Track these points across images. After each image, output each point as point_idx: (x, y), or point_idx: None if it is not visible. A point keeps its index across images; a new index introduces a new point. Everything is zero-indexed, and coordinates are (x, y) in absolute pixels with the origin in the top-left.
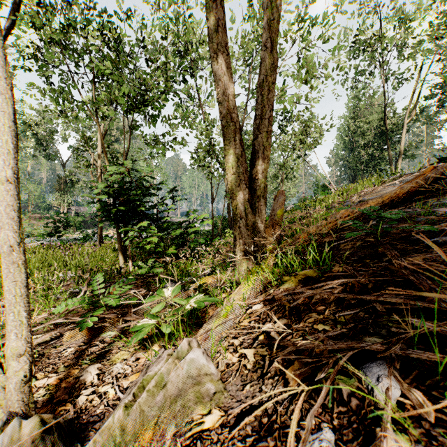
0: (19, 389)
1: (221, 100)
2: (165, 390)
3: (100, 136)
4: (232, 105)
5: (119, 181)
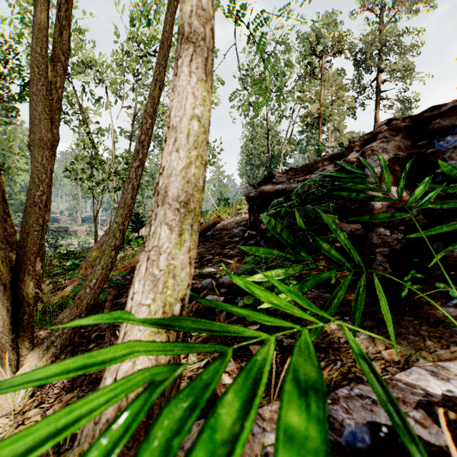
0: None
1: None
2: None
3: None
4: None
5: None
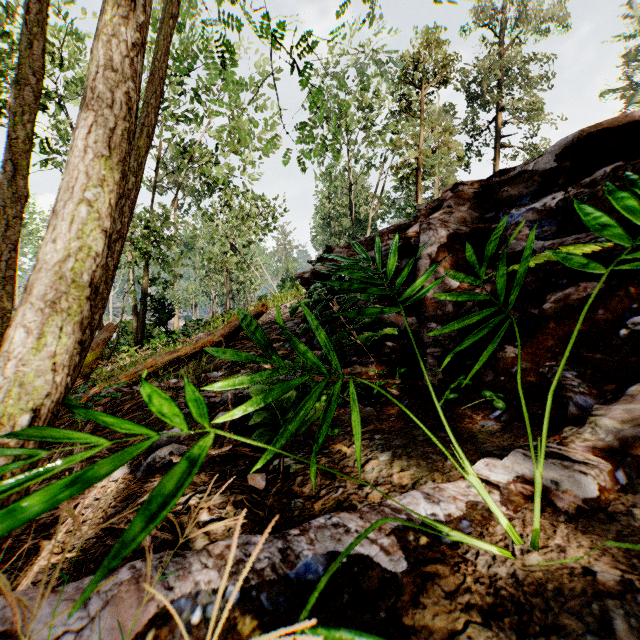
0: None
1: None
2: None
3: None
4: None
5: None
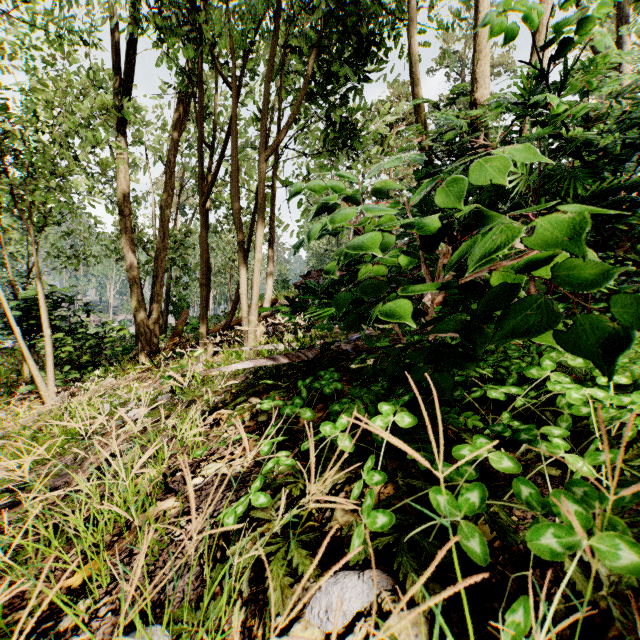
0: (54, 392)
1: (129, 270)
2: (103, 386)
3: (6, 254)
4: (136, 274)
5: (31, 298)
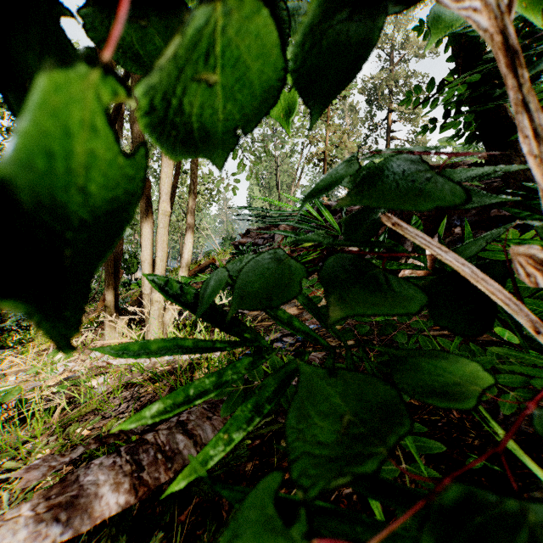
0: None
1: None
2: None
3: None
4: None
5: None
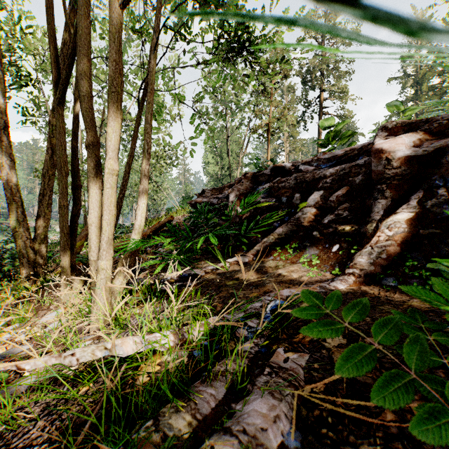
0: None
1: (7, 187)
2: None
3: None
4: (15, 192)
5: None
